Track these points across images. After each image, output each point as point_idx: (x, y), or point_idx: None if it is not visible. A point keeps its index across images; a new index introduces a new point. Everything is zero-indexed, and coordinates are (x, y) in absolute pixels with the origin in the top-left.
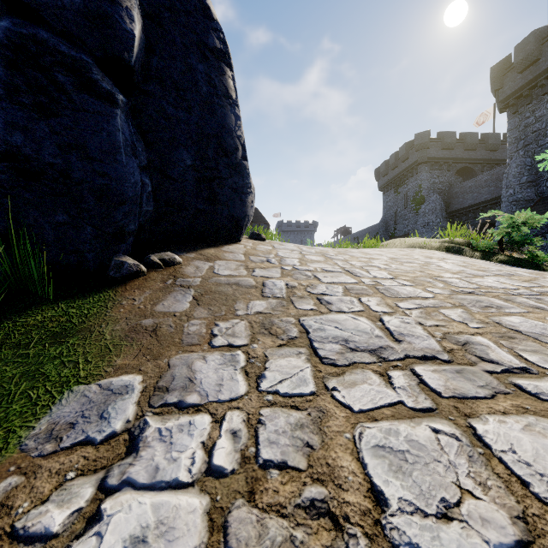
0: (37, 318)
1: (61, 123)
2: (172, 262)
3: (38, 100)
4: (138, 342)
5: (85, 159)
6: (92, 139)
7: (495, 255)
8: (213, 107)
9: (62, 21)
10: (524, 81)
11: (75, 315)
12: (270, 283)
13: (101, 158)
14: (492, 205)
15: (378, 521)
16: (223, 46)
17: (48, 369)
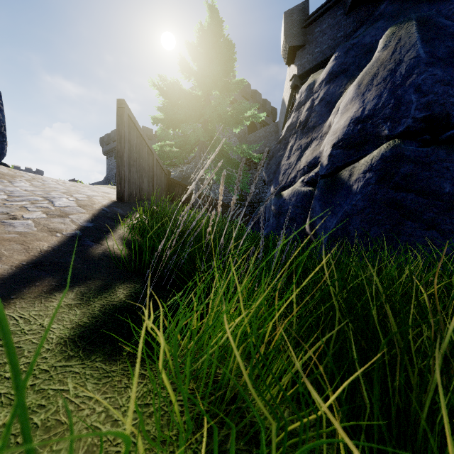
0: None
1: None
2: None
3: None
4: None
5: None
6: None
7: None
8: None
9: None
10: None
11: None
12: (25, 176)
13: None
14: None
15: (49, 186)
16: None
17: None
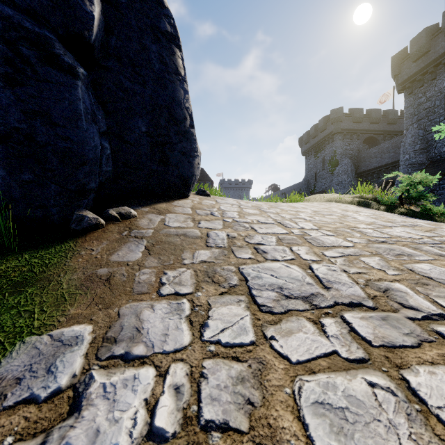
0: (1, 268)
1: (26, 92)
2: (128, 215)
3: (4, 71)
4: (92, 291)
5: (48, 125)
6: (55, 107)
7: (396, 208)
8: (165, 82)
9: (26, 0)
10: (417, 68)
11: (37, 265)
12: (213, 234)
13: (63, 124)
14: (392, 167)
15: None
16: (174, 30)
17: (4, 319)
